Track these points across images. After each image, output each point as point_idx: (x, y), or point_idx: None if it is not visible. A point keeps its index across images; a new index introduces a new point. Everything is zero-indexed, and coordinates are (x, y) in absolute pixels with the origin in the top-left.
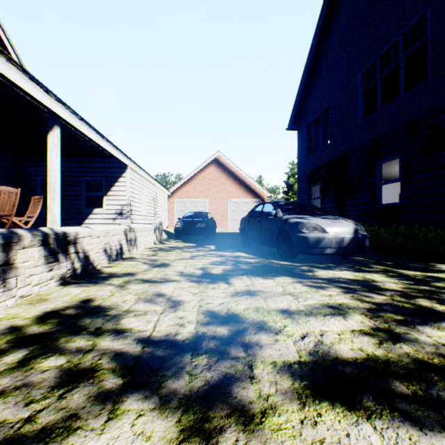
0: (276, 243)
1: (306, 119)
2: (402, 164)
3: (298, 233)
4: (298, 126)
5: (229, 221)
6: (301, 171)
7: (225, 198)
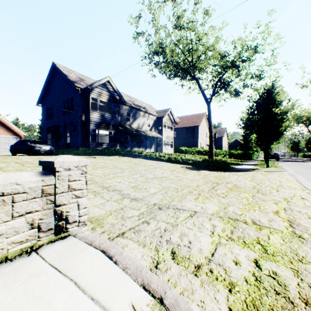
0: (28, 152)
1: (46, 104)
2: (70, 132)
3: (35, 148)
4: (42, 105)
5: None
6: (44, 126)
7: None
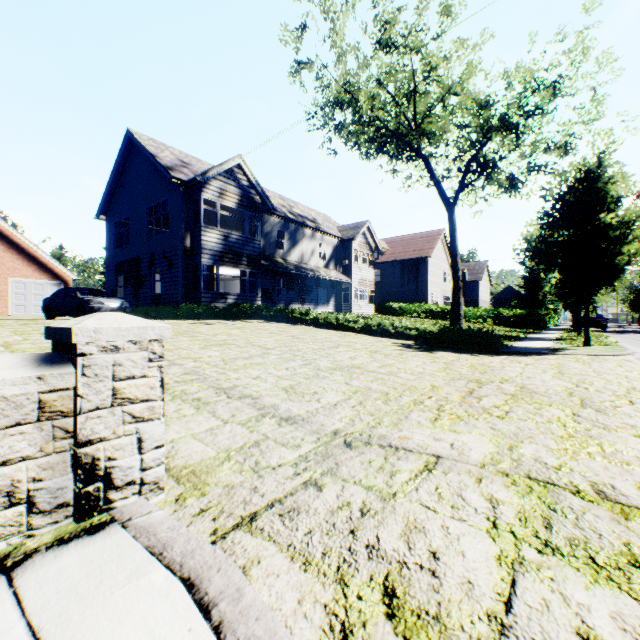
0: (77, 312)
1: (114, 216)
2: (162, 272)
3: (90, 305)
4: (108, 219)
5: (12, 307)
6: (110, 261)
7: (5, 276)
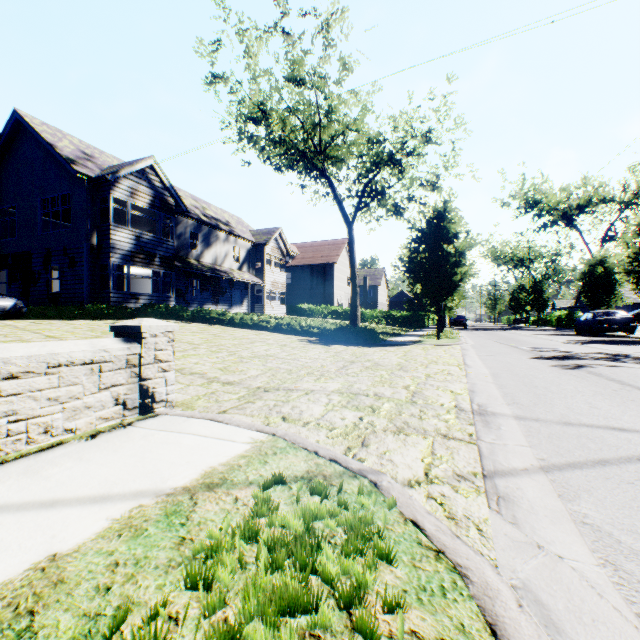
0: None
1: None
2: (62, 270)
3: None
4: None
5: None
6: None
7: None
